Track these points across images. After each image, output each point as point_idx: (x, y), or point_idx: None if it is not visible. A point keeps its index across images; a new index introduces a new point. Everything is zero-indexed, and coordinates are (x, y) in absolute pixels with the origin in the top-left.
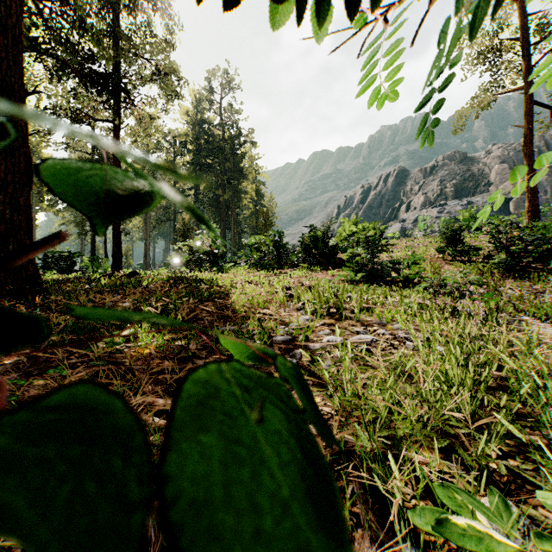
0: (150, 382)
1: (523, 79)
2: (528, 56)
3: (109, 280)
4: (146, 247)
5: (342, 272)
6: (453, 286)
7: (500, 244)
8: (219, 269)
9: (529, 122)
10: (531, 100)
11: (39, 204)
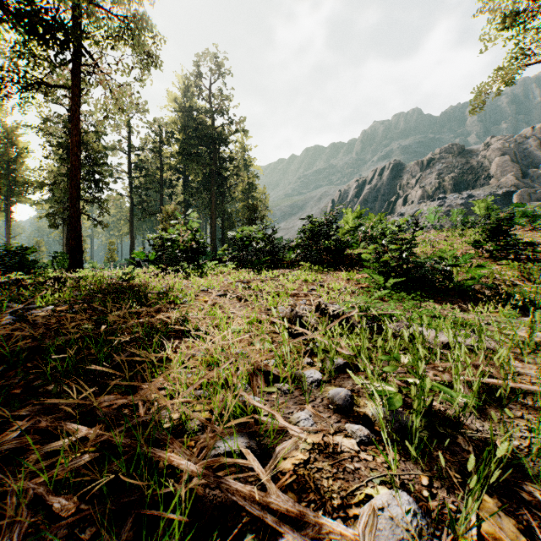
0: None
1: None
2: None
3: None
4: (131, 242)
5: (357, 273)
6: None
7: None
8: (194, 270)
9: None
10: None
11: (14, 196)
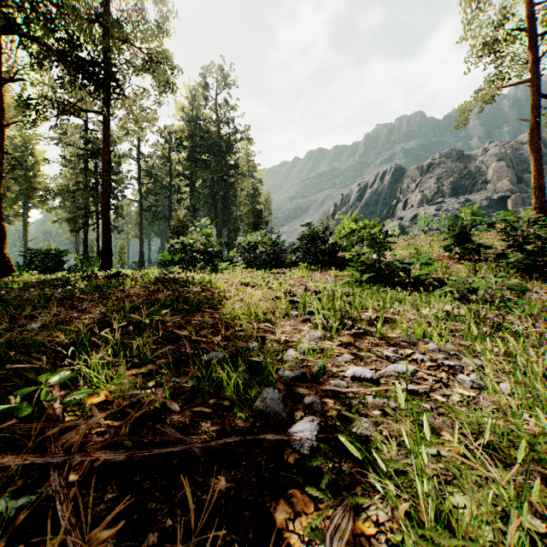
0: (63, 497)
1: (529, 71)
2: (535, 47)
3: (87, 283)
4: (141, 245)
5: (345, 271)
6: (486, 292)
7: (512, 242)
8: (213, 269)
9: (535, 115)
10: (538, 93)
11: (31, 201)
